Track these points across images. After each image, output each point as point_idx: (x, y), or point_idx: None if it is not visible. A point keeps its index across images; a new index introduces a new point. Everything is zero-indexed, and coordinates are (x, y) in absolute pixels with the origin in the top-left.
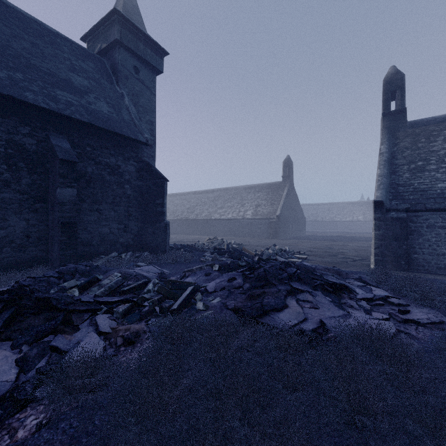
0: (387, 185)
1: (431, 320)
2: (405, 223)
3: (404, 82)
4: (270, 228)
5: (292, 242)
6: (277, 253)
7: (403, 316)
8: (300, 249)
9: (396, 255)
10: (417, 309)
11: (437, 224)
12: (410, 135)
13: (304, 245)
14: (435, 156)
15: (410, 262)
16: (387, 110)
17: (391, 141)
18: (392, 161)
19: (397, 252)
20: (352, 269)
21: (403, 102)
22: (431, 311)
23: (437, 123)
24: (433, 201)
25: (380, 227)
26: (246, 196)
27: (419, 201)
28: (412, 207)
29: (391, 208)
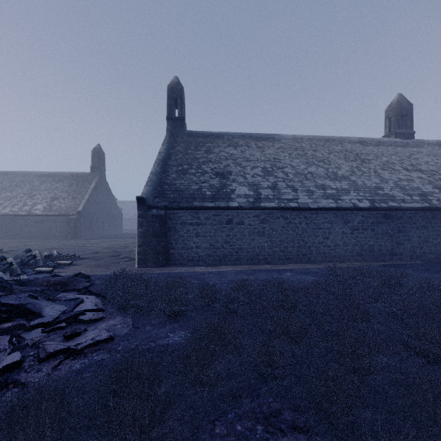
0: (155, 182)
1: (96, 340)
2: (163, 220)
3: (183, 94)
4: (69, 226)
5: (92, 242)
6: (22, 261)
7: (53, 348)
8: (85, 251)
9: (156, 252)
10: (107, 322)
11: (188, 221)
12: (186, 142)
13: (101, 245)
14: (197, 162)
15: (169, 257)
16: (171, 115)
17: (170, 144)
18: (167, 161)
19: (157, 249)
20: (111, 272)
21: (182, 112)
22: (120, 322)
23: (204, 137)
24: (186, 200)
25: (143, 224)
26: (38, 186)
27: (176, 200)
28: (170, 205)
29: (153, 205)
